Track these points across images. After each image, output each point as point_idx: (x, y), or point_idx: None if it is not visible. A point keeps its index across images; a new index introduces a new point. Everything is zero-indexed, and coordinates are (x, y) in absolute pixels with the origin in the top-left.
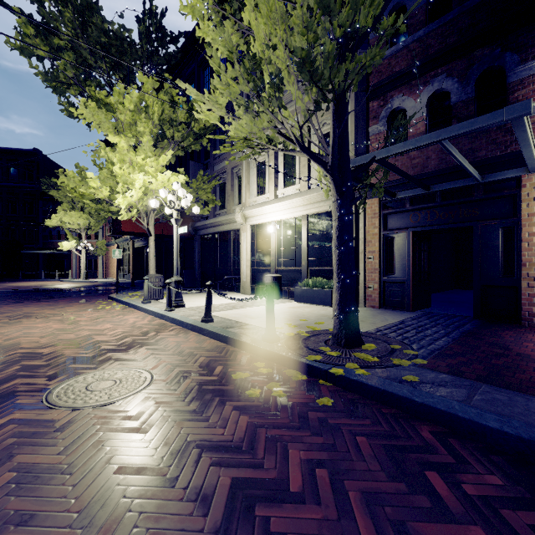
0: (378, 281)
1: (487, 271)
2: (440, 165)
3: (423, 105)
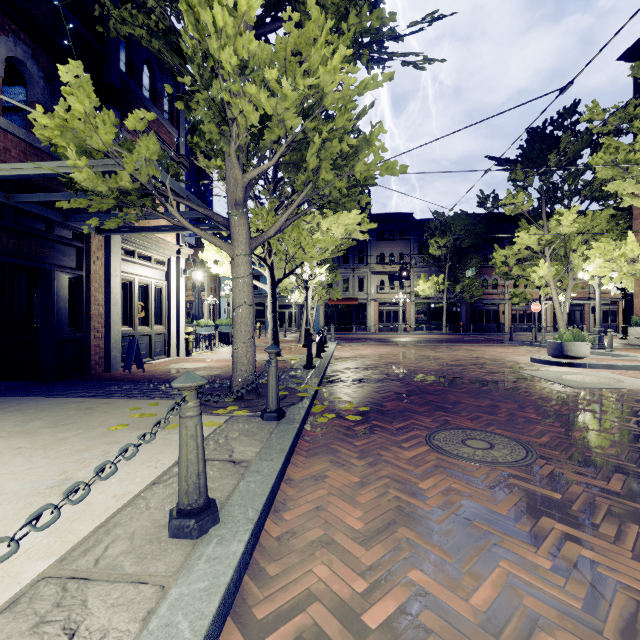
0: None
1: (60, 324)
2: None
3: (3, 61)
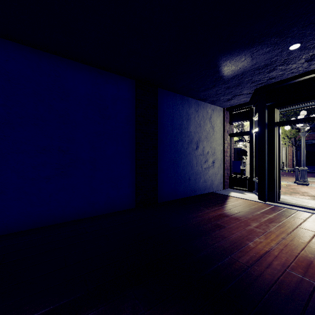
0: (291, 162)
1: None
2: (308, 138)
3: None
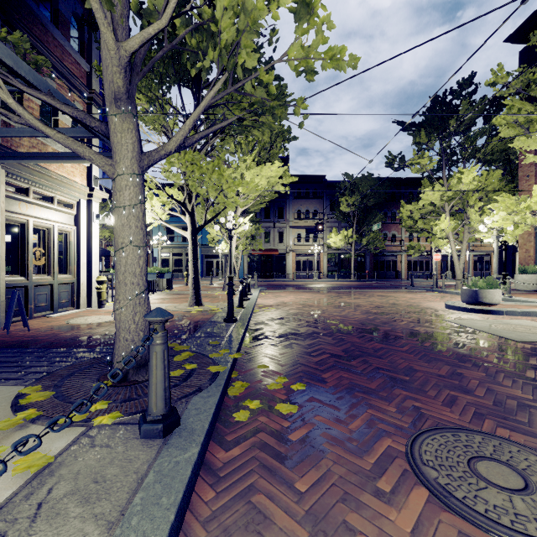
0: None
1: None
2: None
3: None
